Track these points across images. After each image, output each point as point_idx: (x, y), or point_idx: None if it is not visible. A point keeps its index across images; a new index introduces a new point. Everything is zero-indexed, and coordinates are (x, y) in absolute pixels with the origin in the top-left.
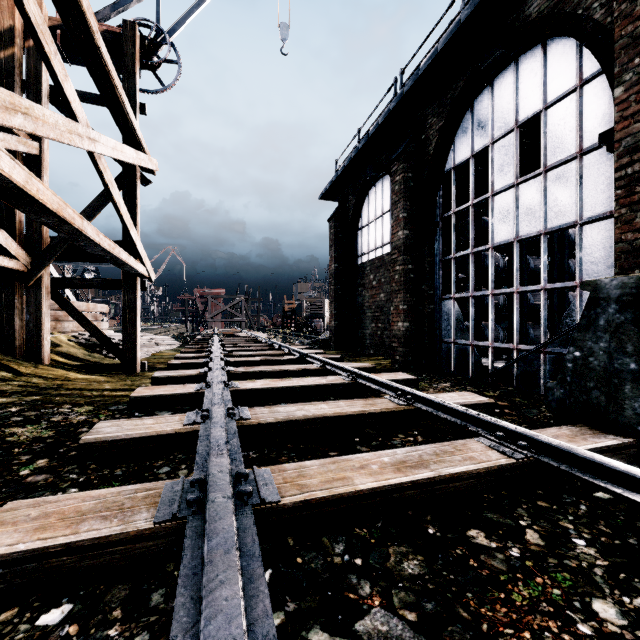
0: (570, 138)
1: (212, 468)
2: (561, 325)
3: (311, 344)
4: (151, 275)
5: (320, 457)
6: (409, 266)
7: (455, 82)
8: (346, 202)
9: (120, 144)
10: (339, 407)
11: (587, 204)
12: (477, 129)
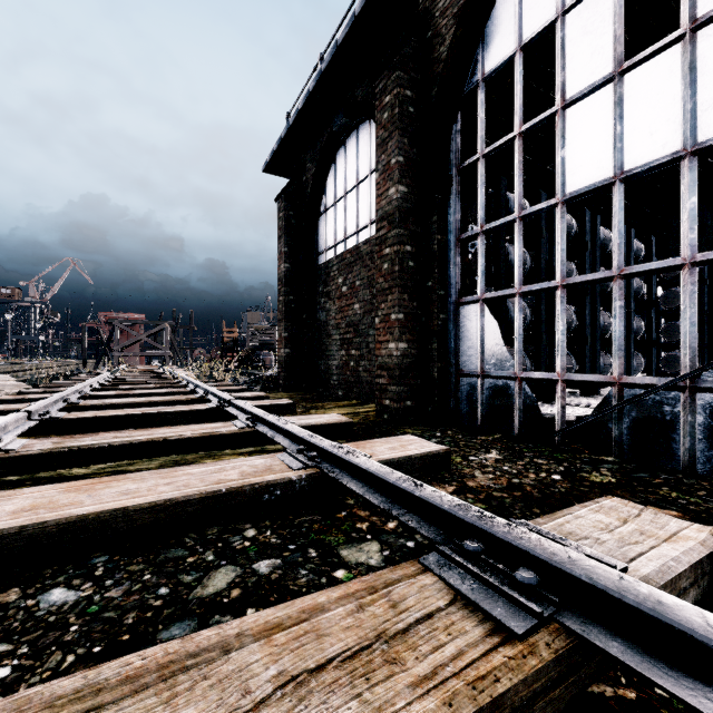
0: None
1: None
2: None
3: (250, 383)
4: None
5: None
6: (407, 247)
7: None
8: (302, 174)
9: None
10: None
11: None
12: None
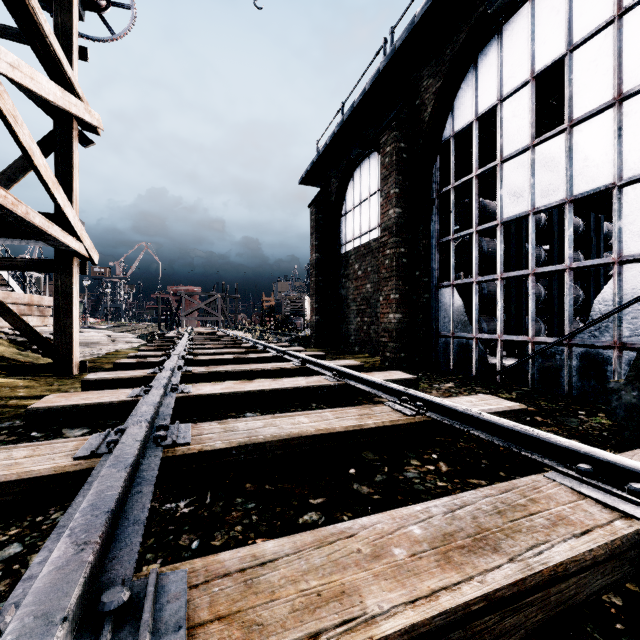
0: (605, 82)
1: (26, 605)
2: (592, 311)
3: (290, 341)
4: (92, 255)
5: (296, 510)
6: (401, 249)
7: (456, 33)
8: (328, 186)
9: (28, 67)
10: (324, 420)
11: (629, 160)
12: (482, 87)
